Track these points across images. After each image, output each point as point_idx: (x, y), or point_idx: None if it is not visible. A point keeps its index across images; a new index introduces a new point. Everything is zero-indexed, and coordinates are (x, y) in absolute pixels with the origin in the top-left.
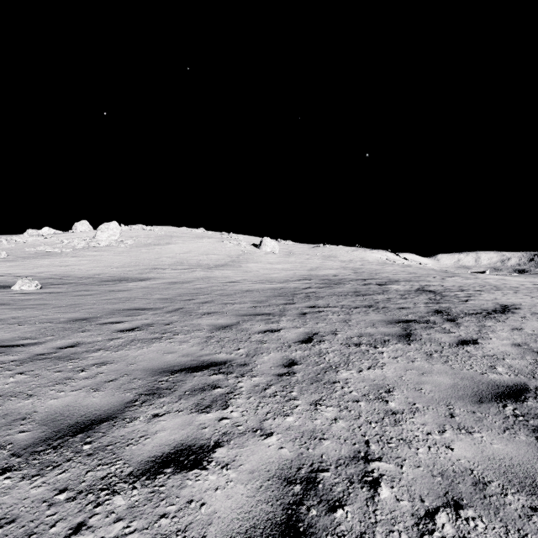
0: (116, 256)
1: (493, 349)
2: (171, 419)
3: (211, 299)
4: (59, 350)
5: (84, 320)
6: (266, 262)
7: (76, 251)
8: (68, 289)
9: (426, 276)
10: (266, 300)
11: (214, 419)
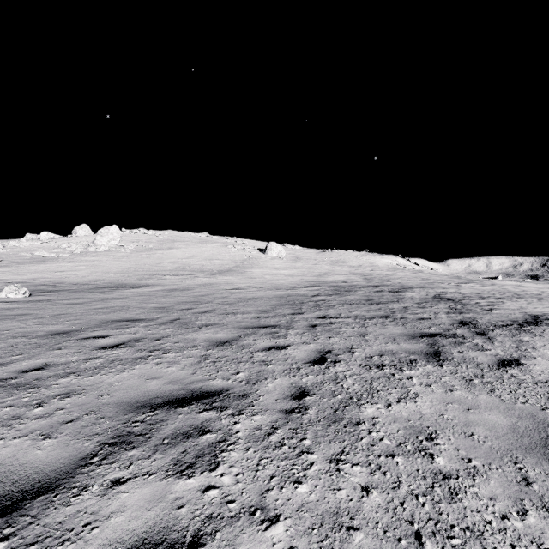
0: (115, 262)
1: (543, 372)
2: (137, 490)
3: (211, 308)
4: (21, 374)
5: (64, 334)
6: (271, 268)
7: (74, 256)
8: (59, 297)
9: (440, 282)
10: (271, 309)
11: (197, 488)
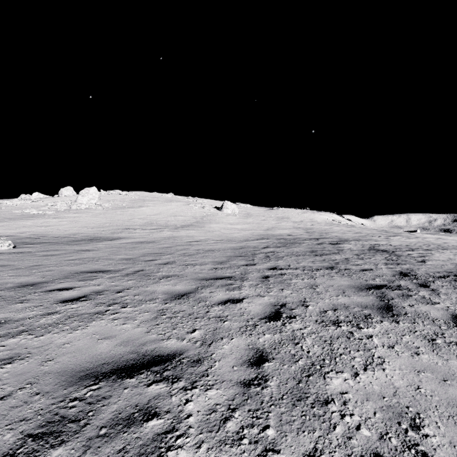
0: (93, 218)
1: None
2: None
3: (173, 260)
4: None
5: (32, 286)
6: (227, 223)
7: (58, 213)
8: (39, 249)
9: (371, 235)
10: (226, 261)
11: None
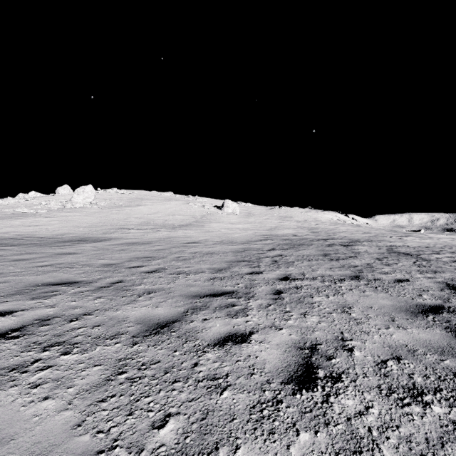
0: (87, 217)
1: None
2: None
3: (163, 266)
4: None
5: None
6: (227, 222)
7: (51, 212)
8: (14, 252)
9: (382, 235)
10: (227, 267)
11: None
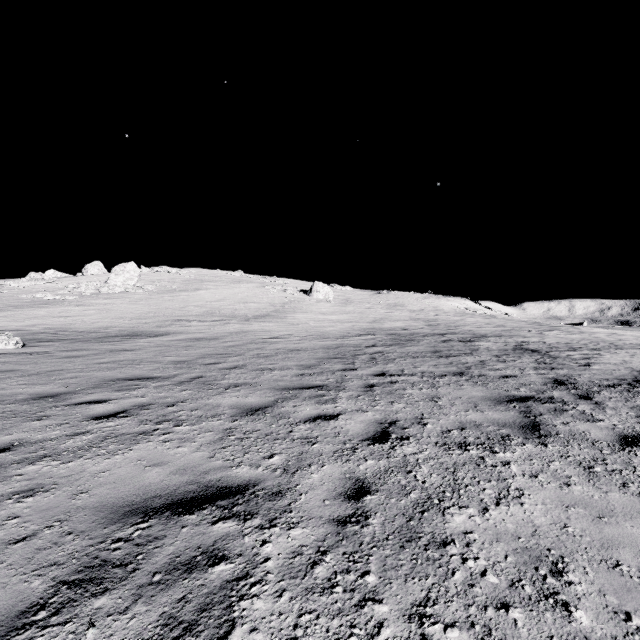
0: (131, 305)
1: None
2: None
3: (243, 363)
4: None
5: (52, 398)
6: (317, 312)
7: (83, 299)
8: (58, 348)
9: (518, 329)
10: (317, 364)
11: None
